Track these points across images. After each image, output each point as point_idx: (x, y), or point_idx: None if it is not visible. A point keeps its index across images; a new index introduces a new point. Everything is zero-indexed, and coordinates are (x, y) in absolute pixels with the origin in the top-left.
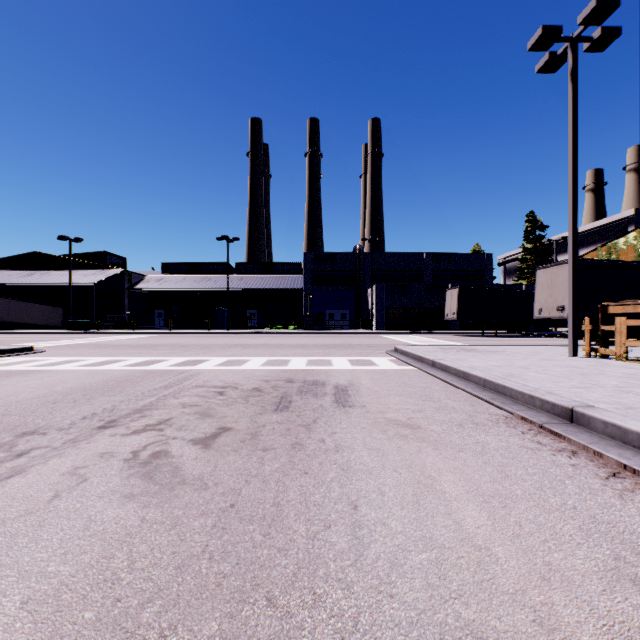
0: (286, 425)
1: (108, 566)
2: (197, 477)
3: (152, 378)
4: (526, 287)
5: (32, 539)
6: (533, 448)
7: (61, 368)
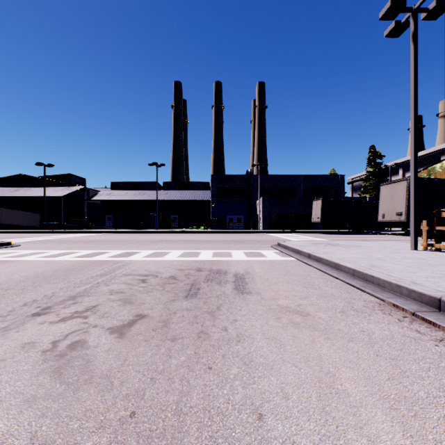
0: (194, 312)
1: None
2: (105, 373)
3: (92, 267)
4: (369, 199)
5: None
6: (415, 337)
7: (26, 259)
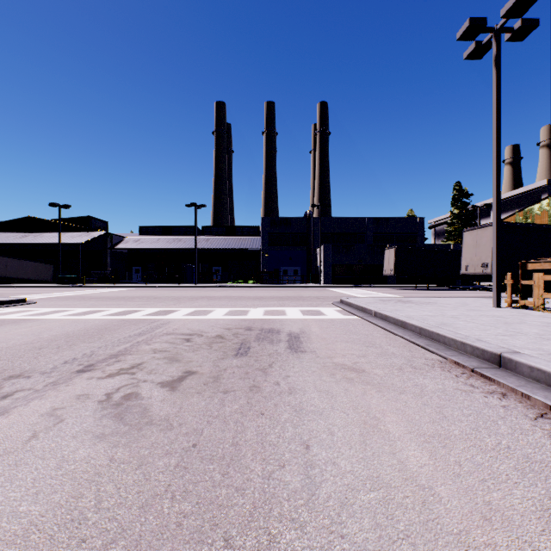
0: (245, 369)
1: (76, 506)
2: (163, 418)
3: (128, 326)
4: (454, 247)
5: (7, 478)
6: (467, 390)
7: (49, 317)
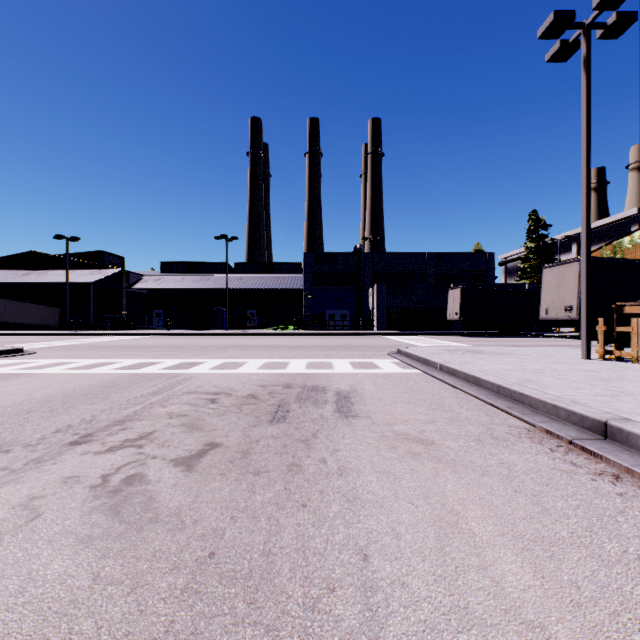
0: (282, 440)
1: None
2: (173, 512)
3: (141, 383)
4: (529, 287)
5: None
6: (568, 471)
7: (47, 371)
